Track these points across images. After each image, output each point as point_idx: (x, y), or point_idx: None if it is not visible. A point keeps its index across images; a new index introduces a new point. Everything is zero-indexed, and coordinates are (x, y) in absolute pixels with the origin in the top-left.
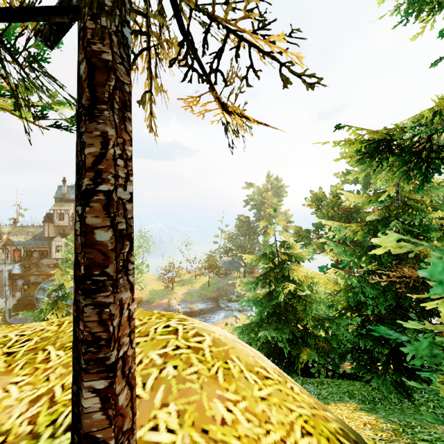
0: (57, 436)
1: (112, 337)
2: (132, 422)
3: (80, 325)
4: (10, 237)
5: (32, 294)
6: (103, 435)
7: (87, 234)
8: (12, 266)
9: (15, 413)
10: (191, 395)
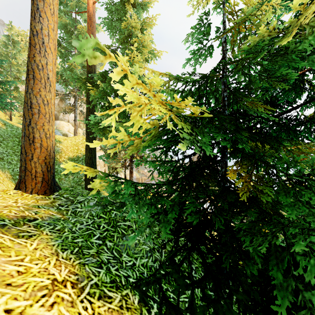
0: None
1: None
2: None
3: None
4: None
5: None
6: None
7: None
8: None
9: None
10: None
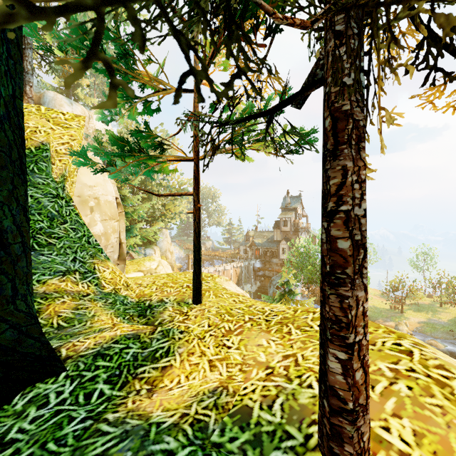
0: (303, 387)
1: (350, 323)
2: (365, 402)
3: (326, 307)
4: (254, 239)
5: (266, 285)
6: (343, 394)
7: (332, 242)
8: (254, 261)
9: (275, 359)
10: (432, 425)
